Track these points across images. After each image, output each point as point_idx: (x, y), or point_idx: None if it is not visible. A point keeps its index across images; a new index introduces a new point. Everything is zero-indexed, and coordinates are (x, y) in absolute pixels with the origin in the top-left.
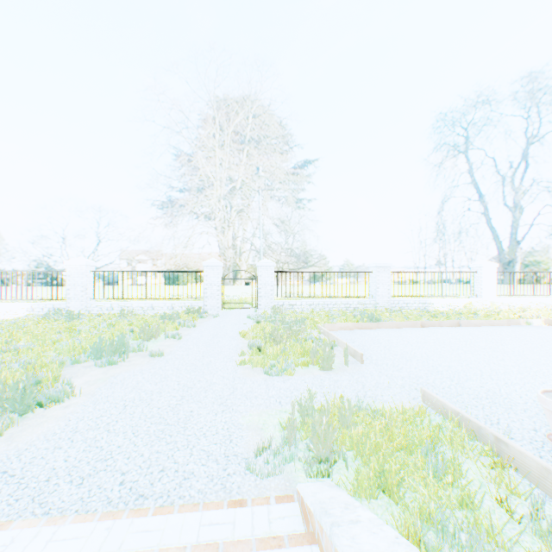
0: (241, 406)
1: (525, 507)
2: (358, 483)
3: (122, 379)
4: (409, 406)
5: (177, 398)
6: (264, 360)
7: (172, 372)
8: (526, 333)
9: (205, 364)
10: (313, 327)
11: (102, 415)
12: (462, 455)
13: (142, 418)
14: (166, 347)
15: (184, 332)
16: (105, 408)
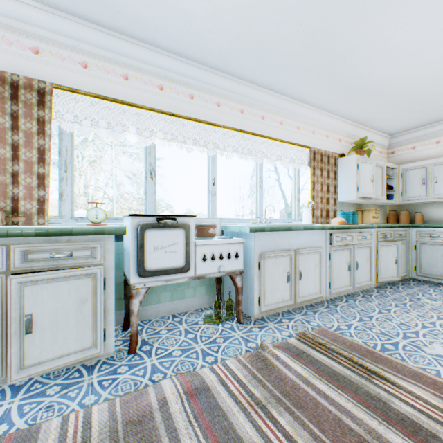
0: None
1: None
2: None
3: None
4: None
5: None
6: None
7: None
8: None
9: None
10: None
11: None
12: None
13: None
14: None
15: None
16: None
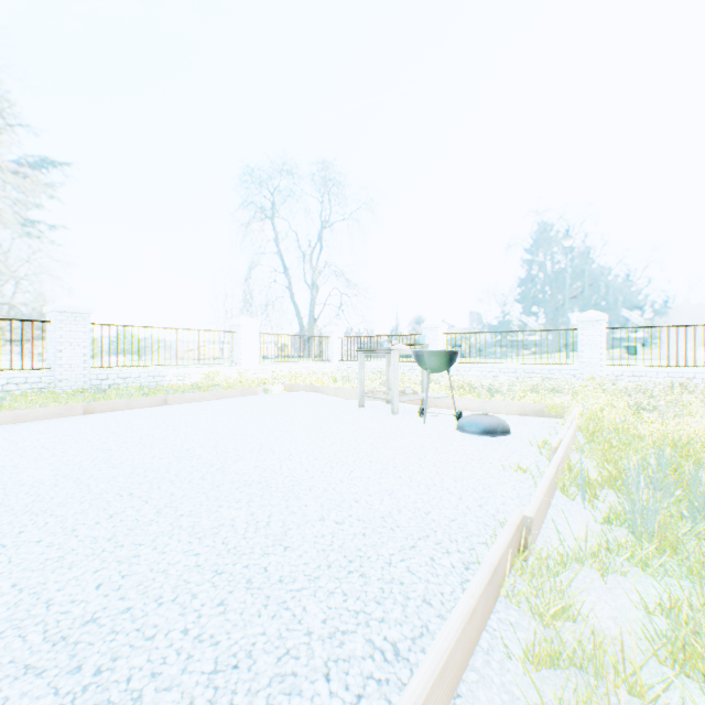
0: None
1: None
2: None
3: None
4: None
5: None
6: None
7: None
8: (247, 404)
9: None
10: None
11: None
12: None
13: None
14: None
15: None
16: None
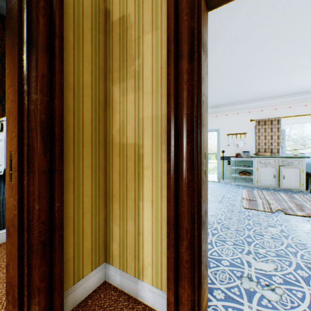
0: None
1: None
2: None
3: None
4: None
5: None
6: None
7: None
8: None
9: None
10: None
11: None
12: None
13: None
14: None
15: None
16: None
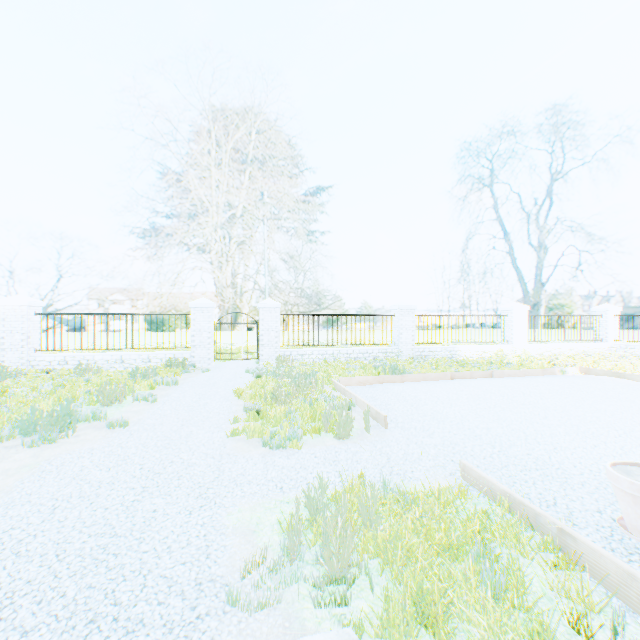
0: (227, 498)
1: (608, 631)
2: (388, 618)
3: (59, 464)
4: (448, 488)
5: (136, 490)
6: (263, 428)
7: (136, 450)
8: (564, 384)
9: (184, 437)
10: (326, 382)
11: (13, 526)
12: (519, 555)
13: (77, 528)
14: (133, 413)
15: (161, 392)
16: (22, 514)
